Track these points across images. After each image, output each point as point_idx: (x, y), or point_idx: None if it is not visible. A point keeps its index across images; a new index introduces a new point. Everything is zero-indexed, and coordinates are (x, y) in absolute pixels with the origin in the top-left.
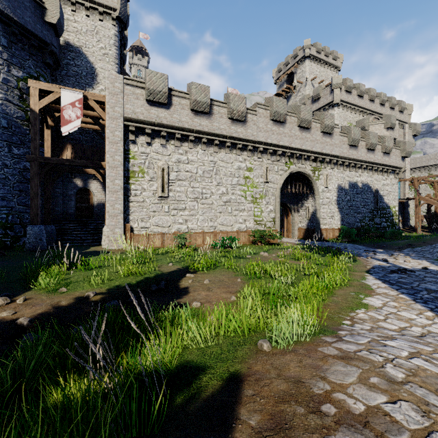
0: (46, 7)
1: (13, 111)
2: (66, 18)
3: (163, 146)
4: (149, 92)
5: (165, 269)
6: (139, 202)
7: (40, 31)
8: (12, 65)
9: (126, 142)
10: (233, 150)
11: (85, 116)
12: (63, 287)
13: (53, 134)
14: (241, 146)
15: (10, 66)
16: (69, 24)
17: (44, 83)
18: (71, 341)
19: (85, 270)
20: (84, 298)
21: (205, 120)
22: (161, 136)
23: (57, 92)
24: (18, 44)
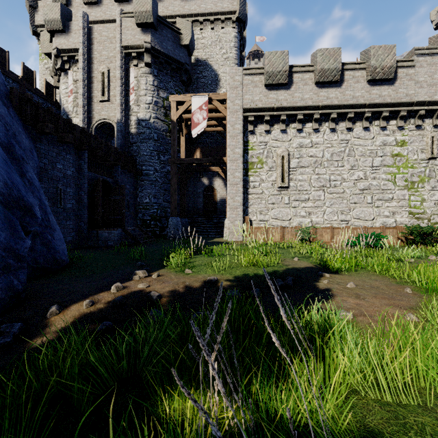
0: (181, 33)
1: (160, 126)
2: (196, 39)
3: (283, 131)
4: (268, 76)
5: (290, 264)
6: (257, 194)
7: (178, 55)
8: (160, 89)
9: (245, 133)
10: (374, 122)
11: (210, 118)
12: (188, 269)
13: (187, 141)
14: (388, 114)
15: (159, 91)
16: (198, 42)
17: (179, 96)
18: (190, 328)
19: (208, 256)
20: (206, 282)
21: (334, 91)
22: (281, 121)
23: (188, 100)
24: (164, 71)
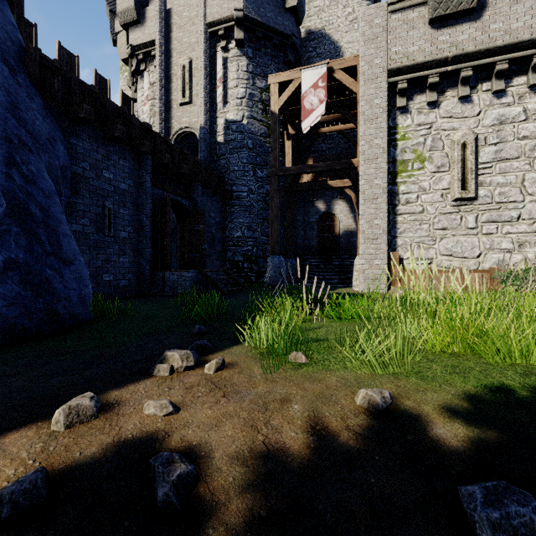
0: None
1: (257, 129)
2: (307, 2)
3: (464, 100)
4: (436, 2)
5: None
6: (413, 213)
7: (281, 24)
8: (256, 76)
9: (390, 114)
10: None
11: (329, 108)
12: (298, 351)
13: (294, 151)
14: None
15: (255, 78)
16: (310, 7)
17: (283, 74)
18: None
19: (337, 319)
20: (355, 406)
21: None
22: (460, 81)
23: (297, 78)
24: (262, 51)
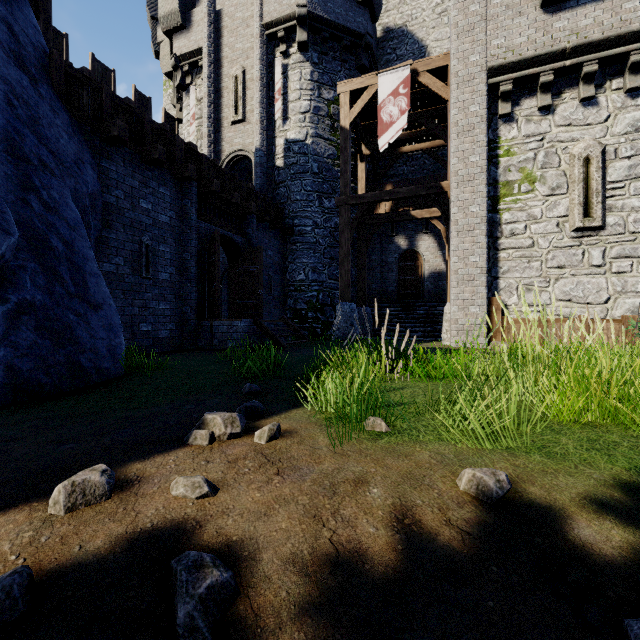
0: None
1: (323, 150)
2: None
3: (587, 102)
4: None
5: None
6: (520, 248)
7: (353, 21)
8: (323, 86)
9: (490, 124)
10: None
11: (412, 121)
12: (376, 416)
13: (369, 176)
14: None
15: (321, 89)
16: None
17: (355, 80)
18: None
19: (425, 377)
20: (457, 492)
21: None
22: (582, 78)
23: (372, 84)
24: (329, 55)
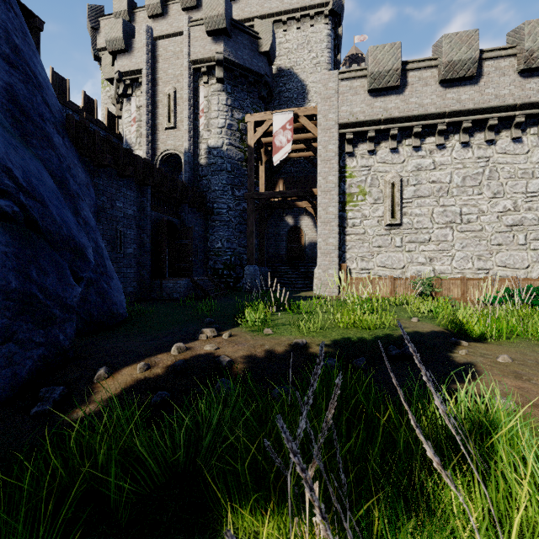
0: (260, 37)
1: (235, 155)
2: (278, 43)
3: (393, 150)
4: (372, 78)
5: (407, 326)
6: (358, 234)
7: (256, 65)
8: (234, 109)
9: (341, 156)
10: (530, 129)
11: (296, 141)
12: (268, 328)
13: (267, 172)
14: None
15: (233, 111)
16: (281, 47)
17: (258, 114)
18: (270, 408)
19: (294, 314)
20: (291, 346)
21: (468, 91)
22: (390, 137)
23: (269, 119)
24: (239, 87)
